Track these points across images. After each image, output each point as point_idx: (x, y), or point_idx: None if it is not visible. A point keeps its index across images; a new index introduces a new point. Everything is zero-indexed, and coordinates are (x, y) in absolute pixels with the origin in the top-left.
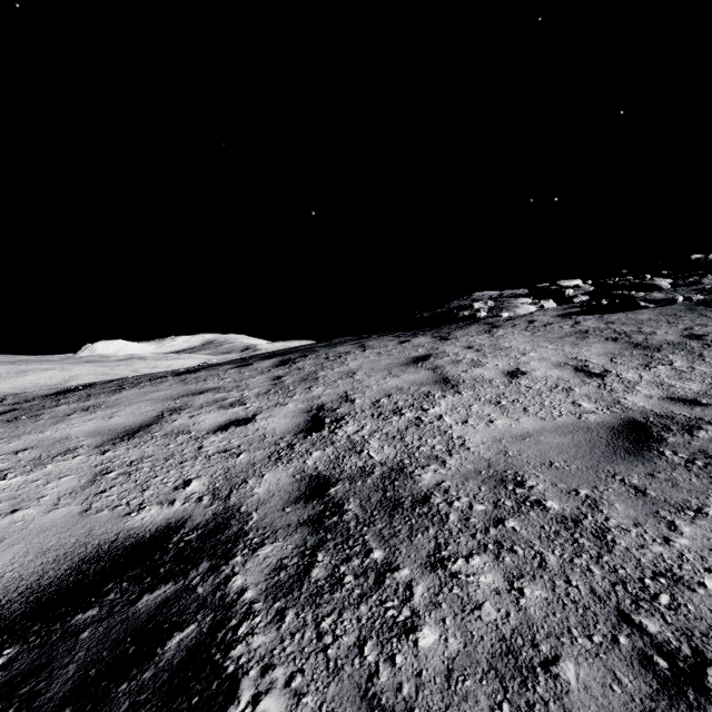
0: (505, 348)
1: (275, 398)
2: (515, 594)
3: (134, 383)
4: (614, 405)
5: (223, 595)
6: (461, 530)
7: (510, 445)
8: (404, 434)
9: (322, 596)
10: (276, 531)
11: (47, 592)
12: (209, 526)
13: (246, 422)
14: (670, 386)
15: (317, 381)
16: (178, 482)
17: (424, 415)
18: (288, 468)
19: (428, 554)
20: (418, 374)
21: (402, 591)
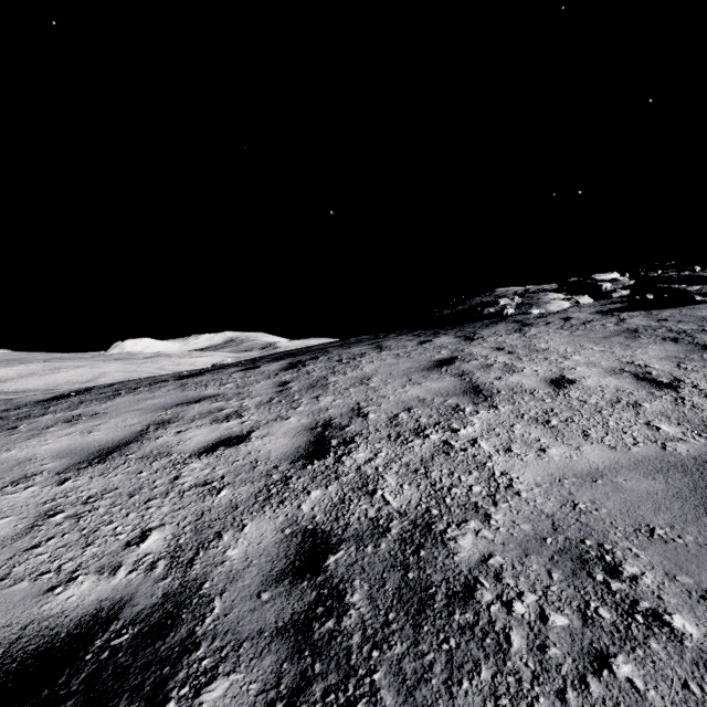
0: (542, 350)
1: (277, 410)
2: None
3: (132, 388)
4: (706, 429)
5: None
6: (536, 676)
7: (577, 490)
8: (429, 466)
9: None
10: (240, 644)
11: None
12: (152, 619)
13: (238, 441)
14: None
15: (326, 388)
16: (134, 533)
17: (453, 438)
18: (277, 516)
19: None
20: (443, 381)
21: None
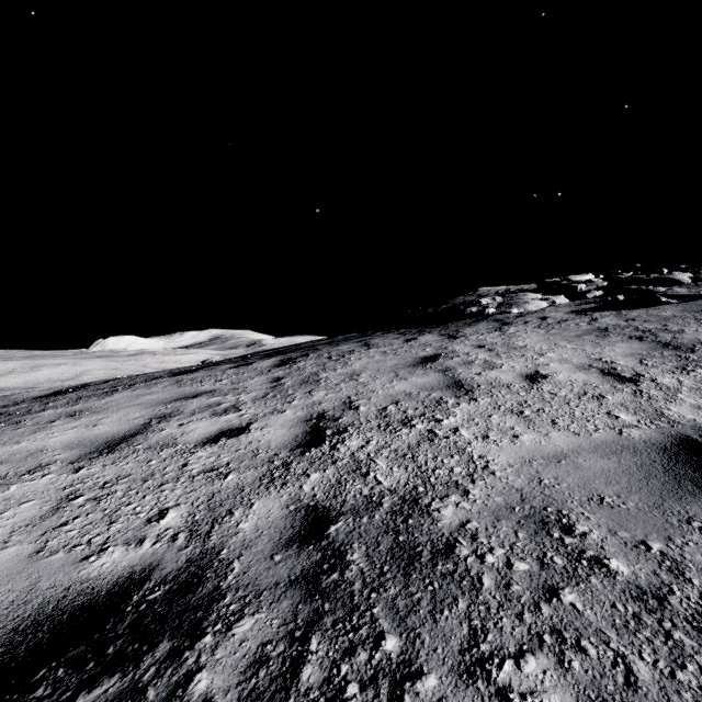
0: (520, 348)
1: (272, 404)
2: None
3: (128, 384)
4: (658, 417)
5: None
6: (501, 604)
7: (543, 469)
8: (416, 451)
9: None
10: (260, 593)
11: None
12: (180, 579)
13: (239, 432)
14: None
15: (318, 383)
16: (153, 512)
17: (437, 427)
18: (281, 496)
19: (461, 648)
20: (428, 377)
21: None
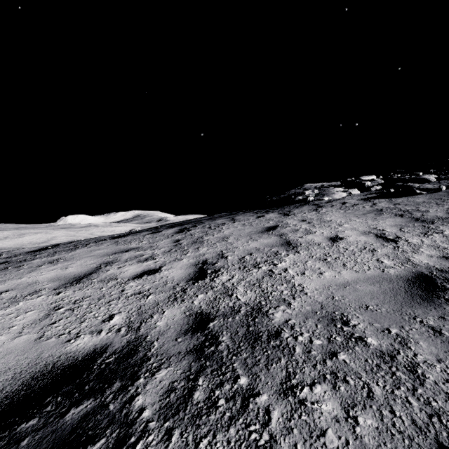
0: (327, 221)
1: (175, 255)
2: (351, 422)
3: (84, 244)
4: (406, 262)
5: (127, 413)
6: (305, 361)
7: (335, 291)
8: (261, 282)
9: (200, 418)
10: (170, 357)
11: (3, 404)
12: (124, 351)
13: (155, 272)
14: (444, 248)
15: (203, 243)
16: (105, 316)
17: (274, 268)
18: (181, 307)
19: (281, 382)
20: (270, 239)
21: (262, 415)
